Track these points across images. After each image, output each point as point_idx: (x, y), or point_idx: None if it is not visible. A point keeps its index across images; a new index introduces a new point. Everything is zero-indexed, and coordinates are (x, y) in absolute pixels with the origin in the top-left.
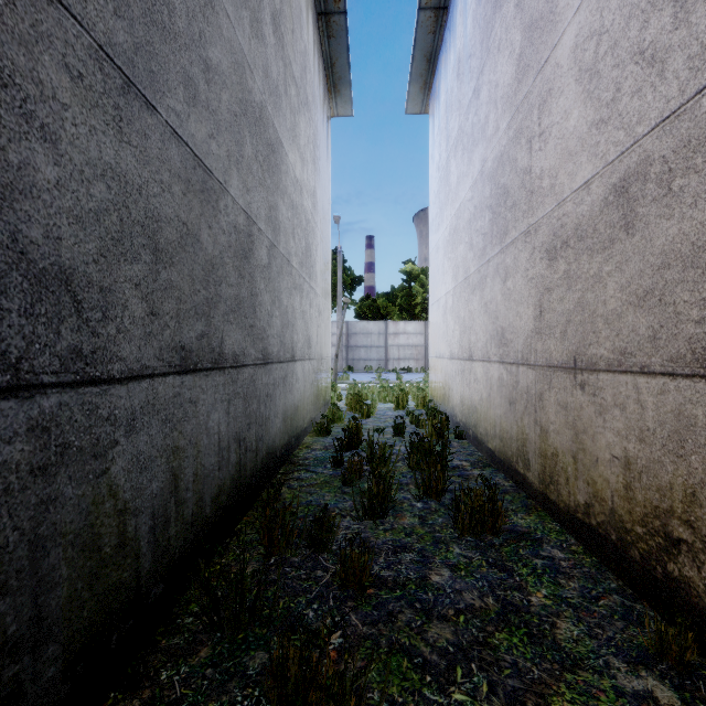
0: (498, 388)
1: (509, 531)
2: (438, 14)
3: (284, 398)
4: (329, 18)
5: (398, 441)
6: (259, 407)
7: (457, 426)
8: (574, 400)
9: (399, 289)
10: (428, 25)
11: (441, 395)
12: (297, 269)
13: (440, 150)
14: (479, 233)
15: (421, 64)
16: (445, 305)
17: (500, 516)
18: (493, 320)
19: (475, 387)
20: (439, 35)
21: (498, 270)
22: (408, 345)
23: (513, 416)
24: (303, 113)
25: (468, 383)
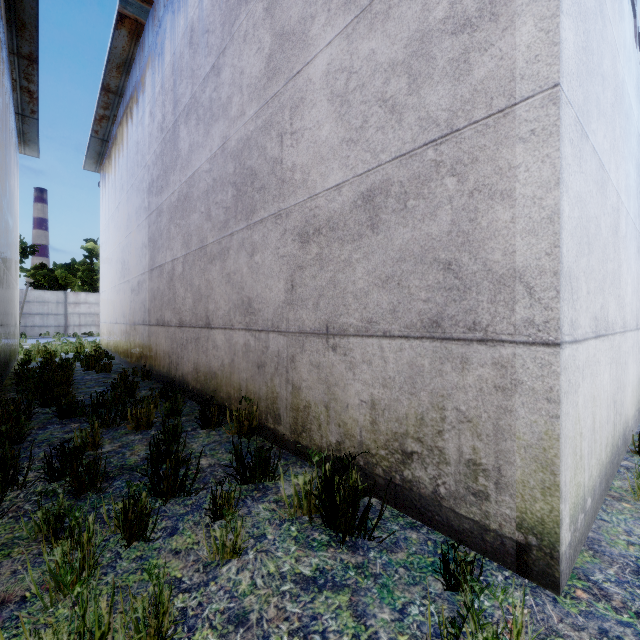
0: (123, 334)
1: (115, 371)
2: (103, 142)
3: (9, 342)
4: (25, 117)
5: (77, 363)
6: (6, 342)
7: (111, 354)
8: (134, 333)
9: (81, 263)
10: (98, 143)
11: (107, 343)
12: (11, 277)
13: (106, 209)
14: (119, 270)
15: (94, 154)
16: (108, 295)
17: (111, 366)
18: (122, 308)
19: (118, 335)
20: (105, 148)
21: (123, 289)
22: (90, 314)
23: (126, 342)
24: (12, 189)
25: (116, 334)
